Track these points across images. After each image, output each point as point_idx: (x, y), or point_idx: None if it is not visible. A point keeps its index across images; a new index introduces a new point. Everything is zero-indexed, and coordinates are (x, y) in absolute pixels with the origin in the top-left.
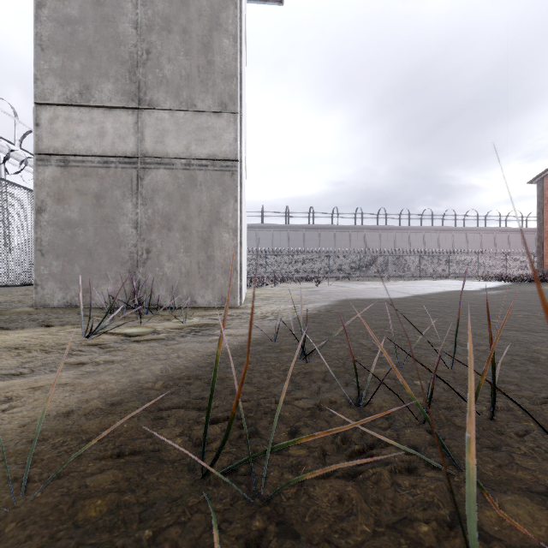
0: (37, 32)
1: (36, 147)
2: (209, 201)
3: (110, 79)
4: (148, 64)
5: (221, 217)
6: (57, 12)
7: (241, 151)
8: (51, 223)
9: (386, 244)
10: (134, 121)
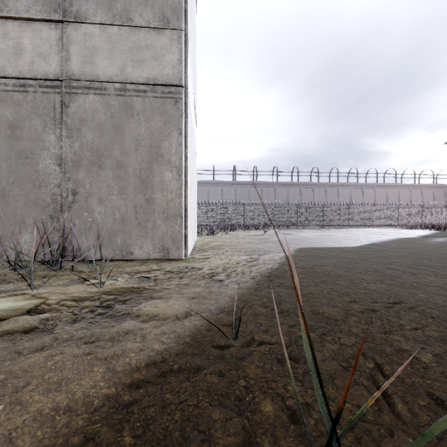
0: None
1: None
2: (148, 134)
3: None
4: None
5: (162, 152)
6: None
7: (186, 76)
8: None
9: (318, 198)
10: (58, 36)
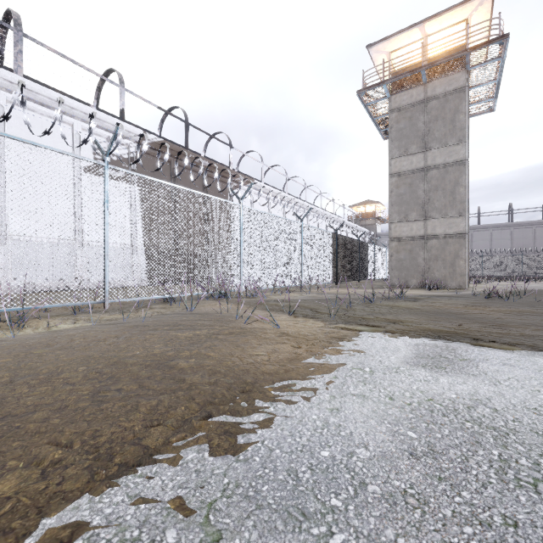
0: (390, 200)
1: (390, 236)
2: (453, 250)
3: (414, 211)
4: (429, 204)
5: (459, 255)
6: (396, 193)
7: (468, 229)
8: (395, 260)
9: None
10: (423, 224)
